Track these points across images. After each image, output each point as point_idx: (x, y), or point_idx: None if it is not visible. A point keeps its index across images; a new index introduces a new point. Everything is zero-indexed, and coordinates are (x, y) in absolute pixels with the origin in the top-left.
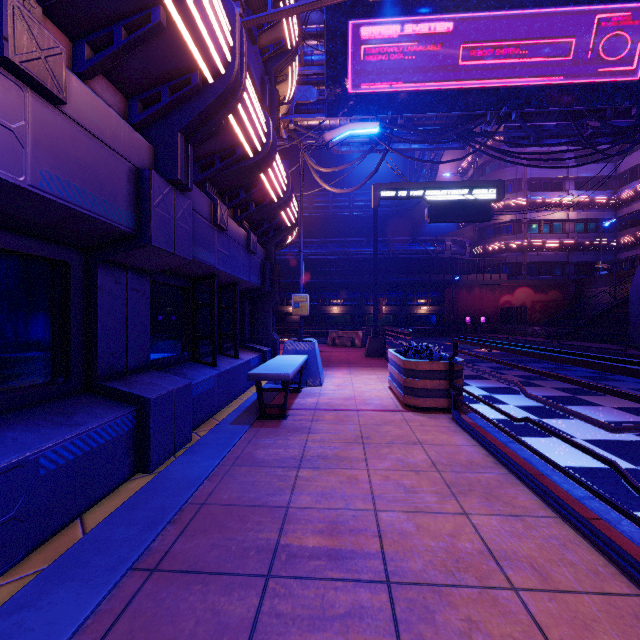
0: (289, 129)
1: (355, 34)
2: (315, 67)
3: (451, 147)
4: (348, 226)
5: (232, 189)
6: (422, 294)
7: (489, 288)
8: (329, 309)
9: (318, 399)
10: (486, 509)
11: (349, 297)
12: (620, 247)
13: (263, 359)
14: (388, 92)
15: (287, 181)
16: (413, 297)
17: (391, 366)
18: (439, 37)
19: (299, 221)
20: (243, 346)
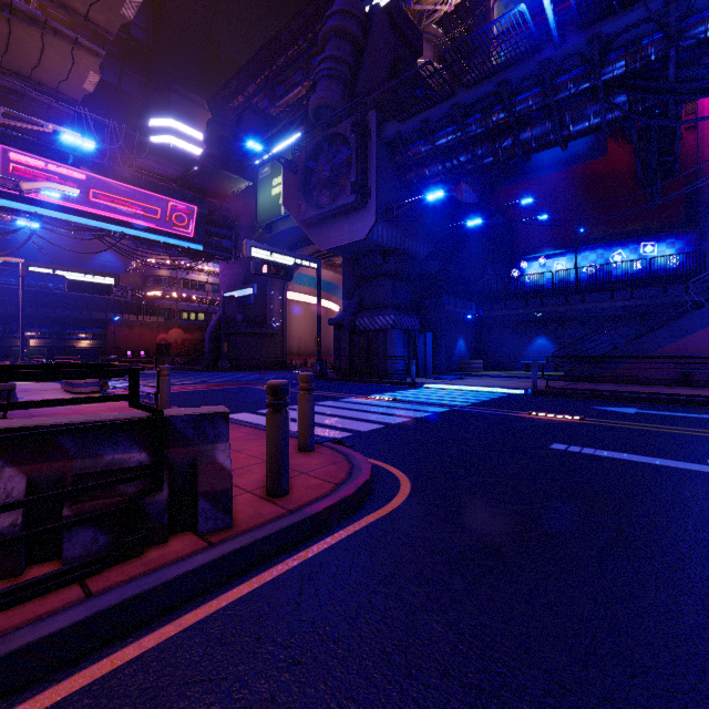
0: None
1: (5, 154)
2: None
3: (92, 237)
4: None
5: None
6: (83, 329)
7: (149, 327)
8: None
9: None
10: (50, 386)
11: None
12: None
13: None
14: (35, 199)
15: None
16: (73, 331)
17: None
18: (76, 180)
19: None
20: None
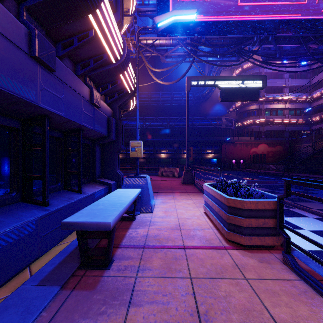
0: (135, 45)
1: None
2: (150, 6)
3: (231, 60)
4: (170, 112)
5: (65, 36)
6: (209, 147)
7: (245, 144)
8: (159, 155)
9: (148, 230)
10: None
11: (170, 149)
12: (312, 123)
13: (109, 190)
14: (195, 21)
15: (123, 46)
16: (205, 149)
17: (208, 198)
18: None
19: (143, 108)
20: (94, 180)
